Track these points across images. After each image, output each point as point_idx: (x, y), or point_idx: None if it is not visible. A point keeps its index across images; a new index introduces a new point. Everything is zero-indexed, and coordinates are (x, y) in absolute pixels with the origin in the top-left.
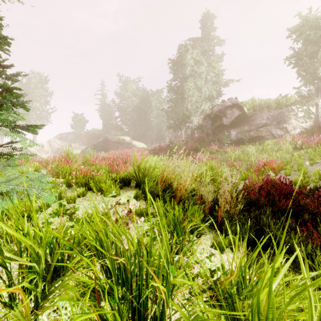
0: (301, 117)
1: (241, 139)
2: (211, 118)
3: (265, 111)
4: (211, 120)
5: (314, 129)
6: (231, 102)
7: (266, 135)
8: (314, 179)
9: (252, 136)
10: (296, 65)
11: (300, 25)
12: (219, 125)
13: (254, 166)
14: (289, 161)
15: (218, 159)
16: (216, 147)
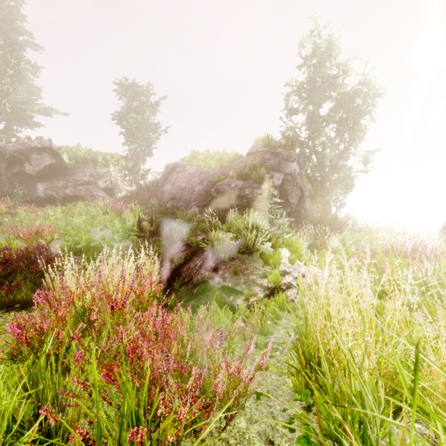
0: (127, 180)
1: (52, 197)
2: (6, 158)
3: (90, 166)
4: (5, 161)
5: (134, 195)
6: (41, 144)
7: (86, 195)
8: (82, 244)
9: (68, 194)
10: (122, 125)
11: (125, 86)
12: (19, 173)
13: (24, 233)
14: (79, 227)
15: (3, 224)
16: (3, 205)
